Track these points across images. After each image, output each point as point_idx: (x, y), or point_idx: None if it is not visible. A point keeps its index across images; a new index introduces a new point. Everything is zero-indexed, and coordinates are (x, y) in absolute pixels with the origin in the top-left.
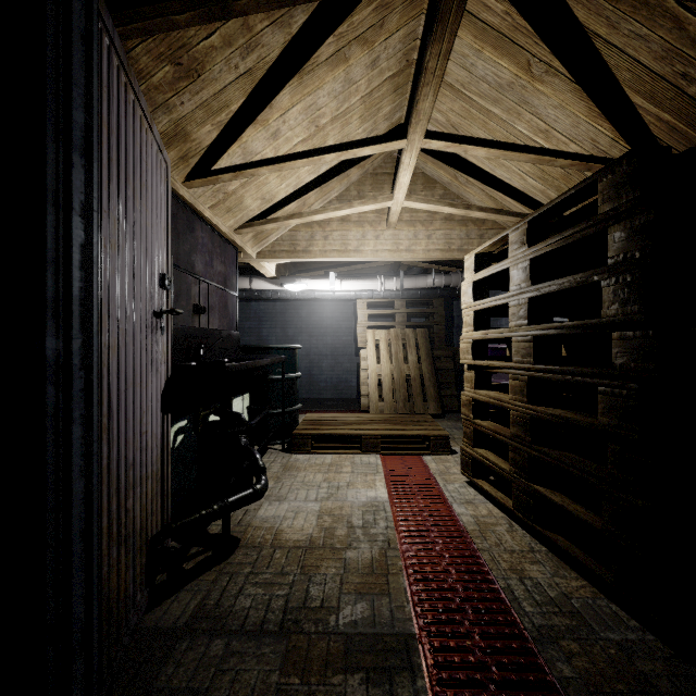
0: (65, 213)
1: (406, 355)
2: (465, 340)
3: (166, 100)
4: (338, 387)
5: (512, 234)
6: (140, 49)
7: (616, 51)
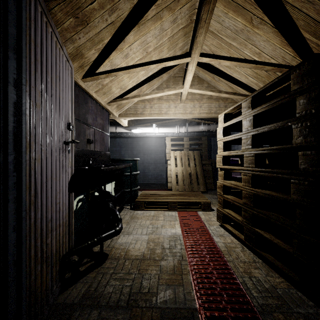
0: (4, 84)
1: (189, 163)
2: (219, 156)
3: (71, 36)
4: (157, 178)
5: (243, 103)
6: (57, 8)
7: (296, 10)
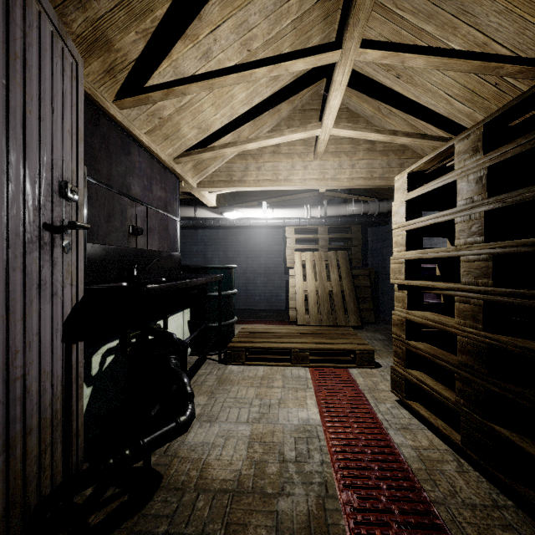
0: None
1: (328, 273)
2: (397, 260)
3: None
4: (270, 300)
5: (460, 143)
6: None
7: None
